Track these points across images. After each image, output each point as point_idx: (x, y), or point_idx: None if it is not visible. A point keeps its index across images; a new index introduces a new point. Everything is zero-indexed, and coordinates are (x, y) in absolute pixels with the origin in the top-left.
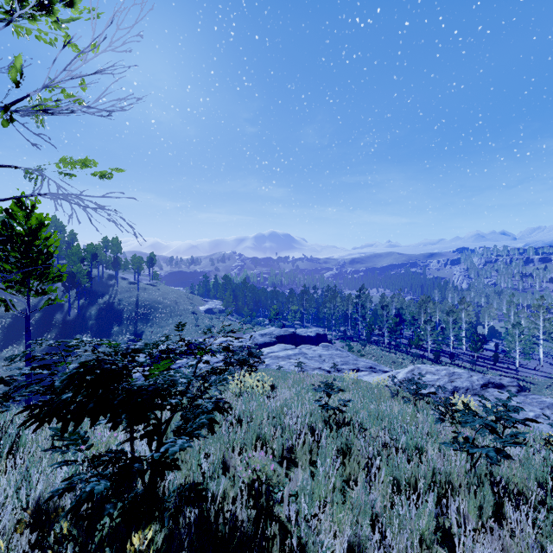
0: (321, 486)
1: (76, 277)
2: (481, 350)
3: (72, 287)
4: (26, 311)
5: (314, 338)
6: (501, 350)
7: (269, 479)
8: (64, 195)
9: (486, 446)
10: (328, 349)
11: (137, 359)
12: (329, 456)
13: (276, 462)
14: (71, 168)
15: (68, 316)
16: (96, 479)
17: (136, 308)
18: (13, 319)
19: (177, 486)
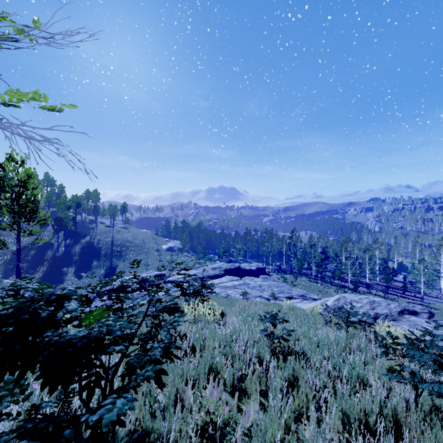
0: (275, 425)
1: (63, 222)
2: (392, 281)
3: (60, 229)
4: (16, 249)
5: (255, 271)
6: (408, 281)
7: (222, 422)
8: (3, 124)
9: (436, 382)
10: (267, 280)
11: (66, 307)
12: (278, 388)
13: (227, 393)
14: (17, 100)
15: (57, 253)
16: (25, 442)
17: (111, 247)
18: (13, 255)
19: (125, 434)
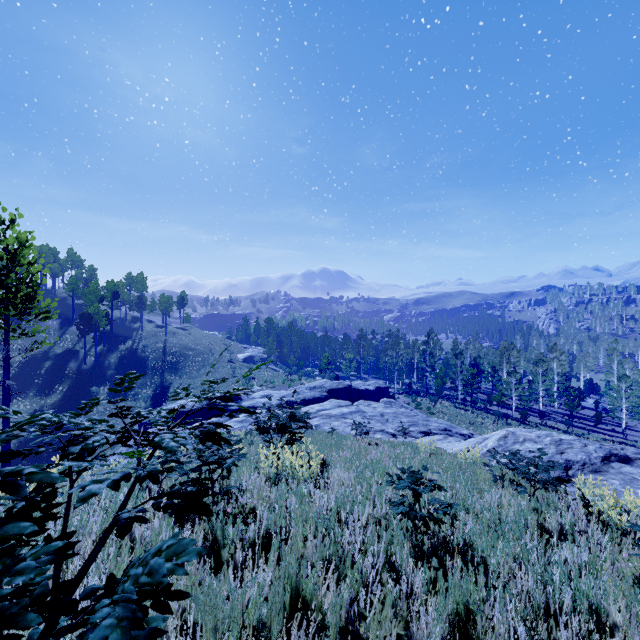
0: None
1: (93, 319)
2: (579, 408)
3: (88, 330)
4: (3, 357)
5: (374, 392)
6: (602, 408)
7: None
8: None
9: None
10: (392, 406)
11: None
12: None
13: None
14: None
15: (84, 365)
16: None
17: (163, 356)
18: (19, 368)
19: None
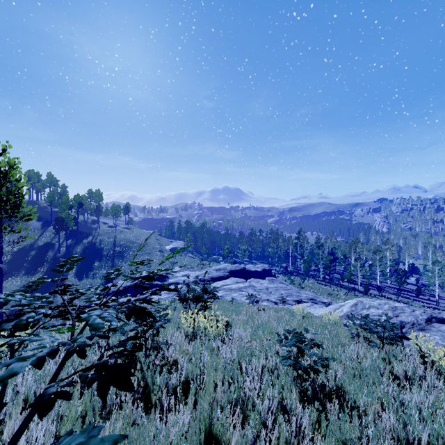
0: None
1: (64, 222)
2: (405, 284)
3: (61, 229)
4: None
5: (261, 272)
6: (421, 284)
7: None
8: None
9: None
10: (274, 282)
11: None
12: None
13: None
14: None
15: (58, 253)
16: None
17: (113, 247)
18: (13, 255)
19: None
